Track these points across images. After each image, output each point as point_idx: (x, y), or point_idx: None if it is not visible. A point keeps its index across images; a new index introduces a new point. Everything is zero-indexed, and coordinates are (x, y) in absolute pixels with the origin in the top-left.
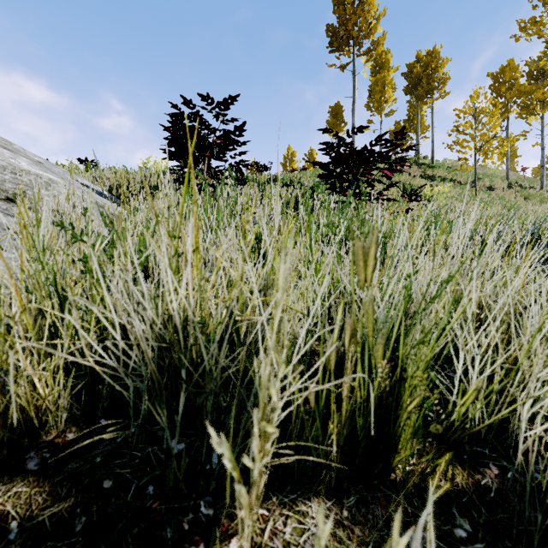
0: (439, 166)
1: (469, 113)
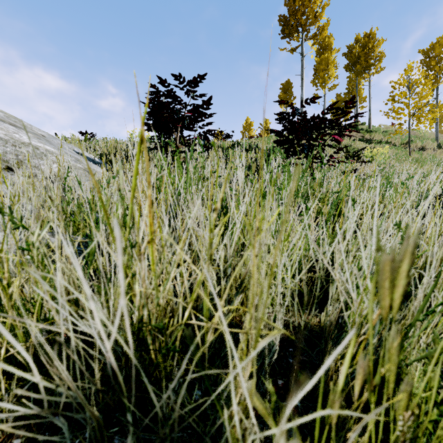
0: (376, 131)
1: (404, 84)
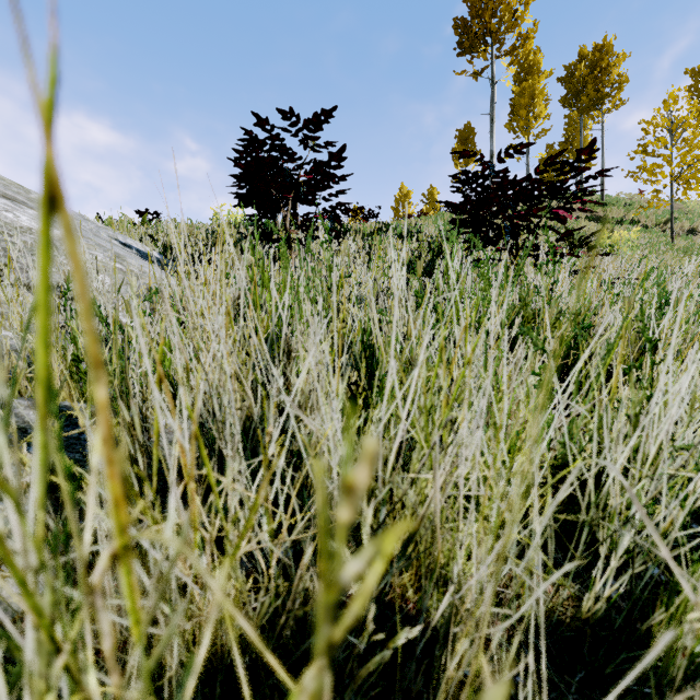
0: (613, 203)
1: (662, 126)
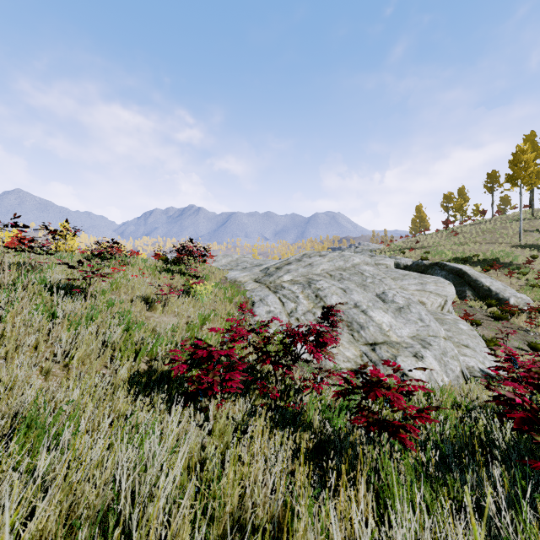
0: None
1: None
